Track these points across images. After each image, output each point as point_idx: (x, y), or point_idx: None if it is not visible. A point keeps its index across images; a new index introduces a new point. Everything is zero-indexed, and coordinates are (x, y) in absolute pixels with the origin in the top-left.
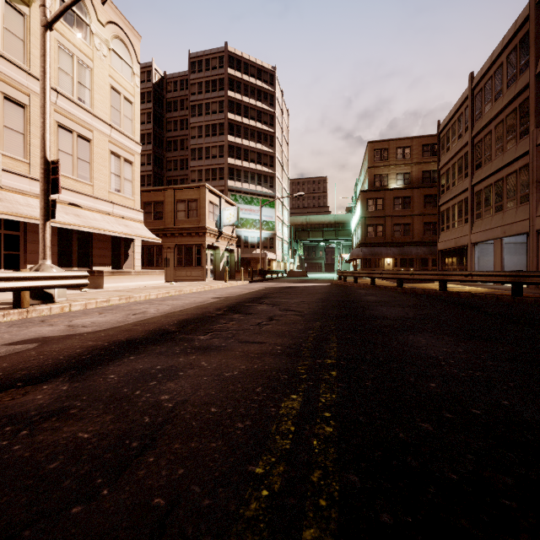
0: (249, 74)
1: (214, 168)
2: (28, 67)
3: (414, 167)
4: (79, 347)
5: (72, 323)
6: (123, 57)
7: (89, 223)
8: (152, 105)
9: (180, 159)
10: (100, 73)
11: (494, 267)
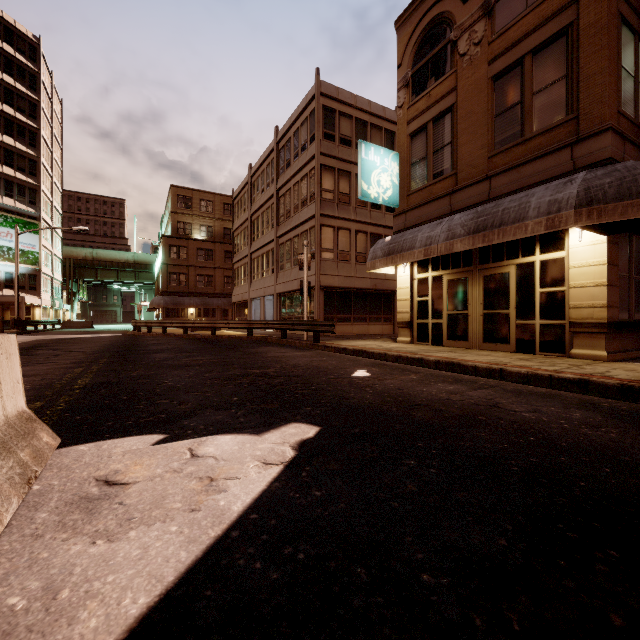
0: None
1: None
2: None
3: (217, 222)
4: None
5: None
6: None
7: None
8: None
9: None
10: None
11: (261, 317)
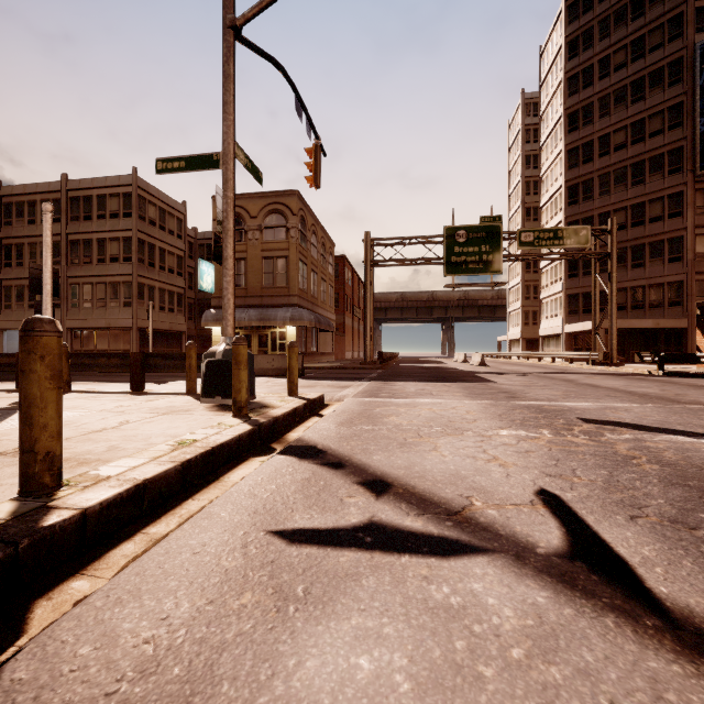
0: None
1: None
2: None
3: None
4: None
5: None
6: None
7: None
8: None
9: None
10: None
11: None
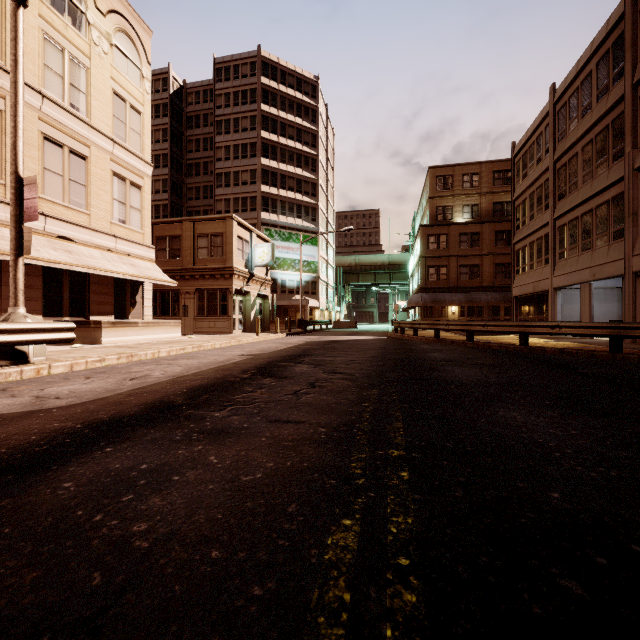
0: (287, 84)
1: (245, 197)
2: (3, 61)
3: (484, 198)
4: (38, 431)
5: (42, 393)
6: (129, 56)
7: (83, 261)
8: (168, 119)
9: (203, 186)
10: (100, 74)
11: (580, 316)
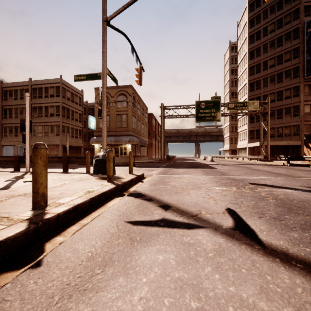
0: None
1: None
2: None
3: None
4: None
5: None
6: None
7: None
8: None
9: None
10: None
11: (14, 154)
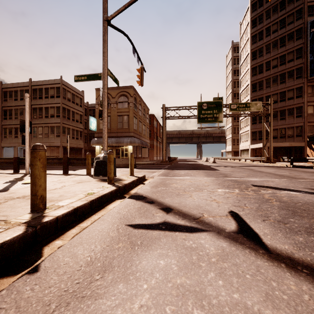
0: None
1: None
2: None
3: None
4: None
5: None
6: None
7: None
8: None
9: None
10: None
11: (14, 156)
